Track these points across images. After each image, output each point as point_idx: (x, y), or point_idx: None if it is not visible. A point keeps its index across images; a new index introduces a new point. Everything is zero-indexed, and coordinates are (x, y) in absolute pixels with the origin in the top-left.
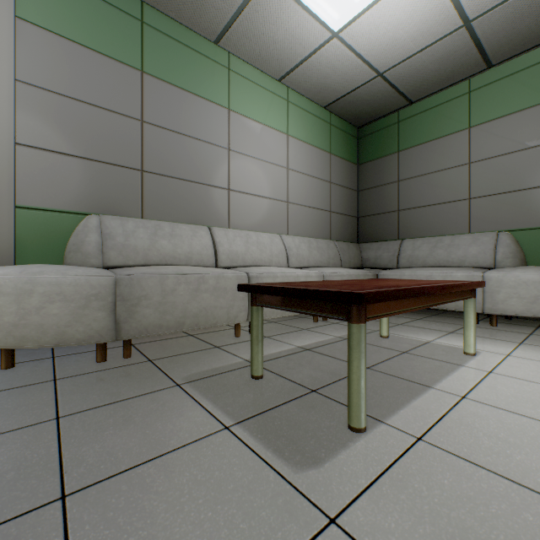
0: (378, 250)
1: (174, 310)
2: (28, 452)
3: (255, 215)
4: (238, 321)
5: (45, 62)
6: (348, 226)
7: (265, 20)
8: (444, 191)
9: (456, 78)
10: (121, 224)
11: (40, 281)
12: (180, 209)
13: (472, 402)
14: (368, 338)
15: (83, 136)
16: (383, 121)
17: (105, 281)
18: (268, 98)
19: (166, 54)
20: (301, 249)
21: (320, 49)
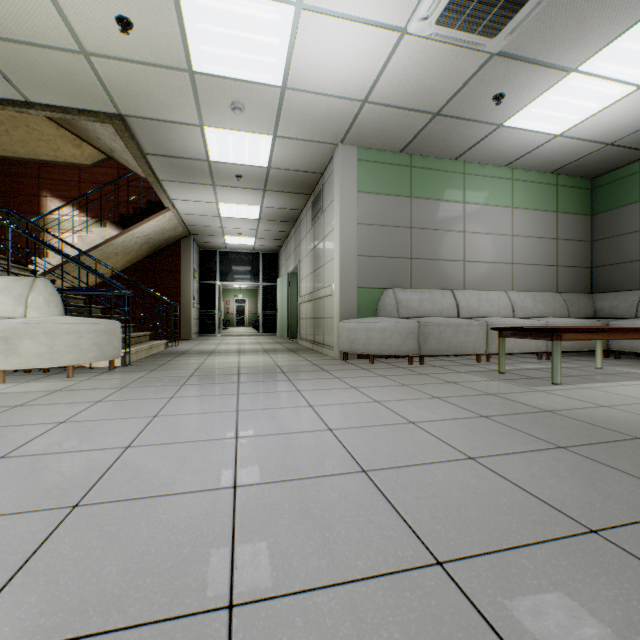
0: (613, 300)
1: (444, 342)
2: (426, 377)
3: (483, 278)
4: (479, 352)
5: (367, 210)
6: (578, 277)
7: (496, 143)
8: None
9: None
10: (403, 293)
11: (389, 325)
12: (431, 280)
13: (629, 386)
14: (582, 368)
15: (382, 245)
16: (621, 171)
17: (414, 325)
18: (495, 183)
19: (423, 181)
20: (525, 302)
21: (543, 144)
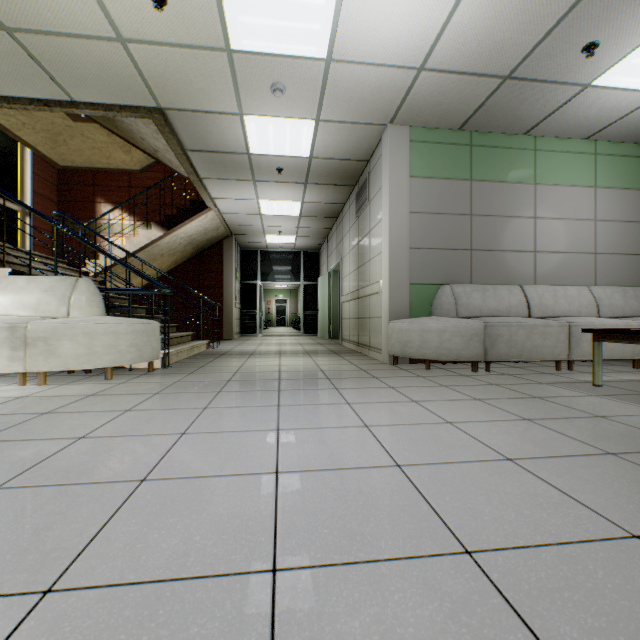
0: None
1: (516, 346)
2: (501, 389)
3: (559, 270)
4: (559, 359)
5: (420, 196)
6: None
7: (578, 109)
8: None
9: None
10: (462, 289)
11: (448, 325)
12: (495, 274)
13: None
14: None
15: (437, 235)
16: None
17: (479, 326)
18: (573, 159)
19: (486, 160)
20: (613, 299)
21: None
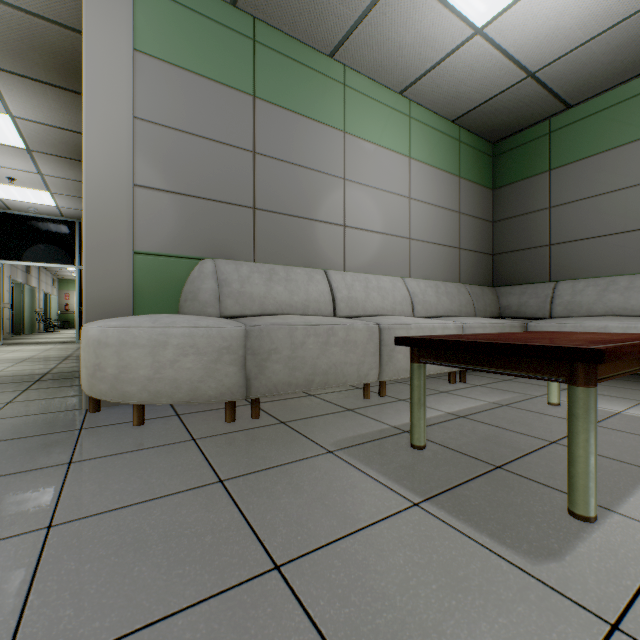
0: (522, 295)
1: (303, 365)
2: (212, 516)
3: (373, 255)
4: (368, 381)
5: (161, 95)
6: (480, 266)
7: (392, 23)
8: (617, 218)
9: (636, 70)
10: (235, 268)
11: (173, 332)
12: (292, 251)
13: None
14: (532, 405)
15: (196, 173)
16: (528, 133)
17: (236, 332)
18: (388, 115)
19: (278, 74)
20: (427, 295)
21: (456, 50)
